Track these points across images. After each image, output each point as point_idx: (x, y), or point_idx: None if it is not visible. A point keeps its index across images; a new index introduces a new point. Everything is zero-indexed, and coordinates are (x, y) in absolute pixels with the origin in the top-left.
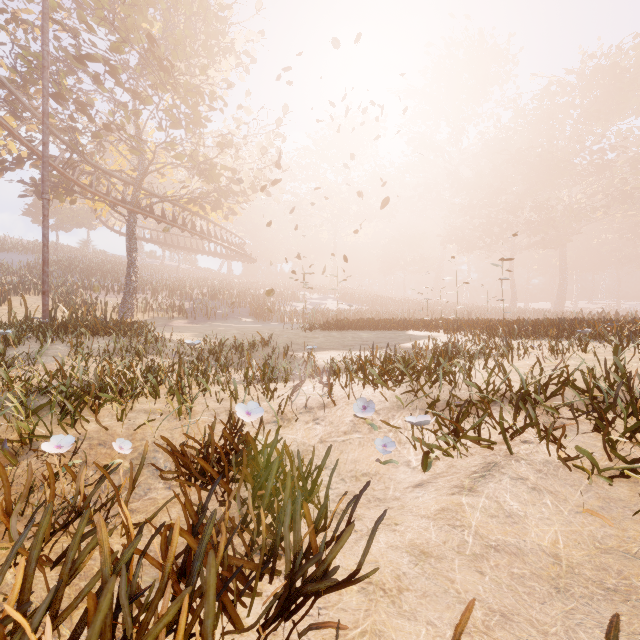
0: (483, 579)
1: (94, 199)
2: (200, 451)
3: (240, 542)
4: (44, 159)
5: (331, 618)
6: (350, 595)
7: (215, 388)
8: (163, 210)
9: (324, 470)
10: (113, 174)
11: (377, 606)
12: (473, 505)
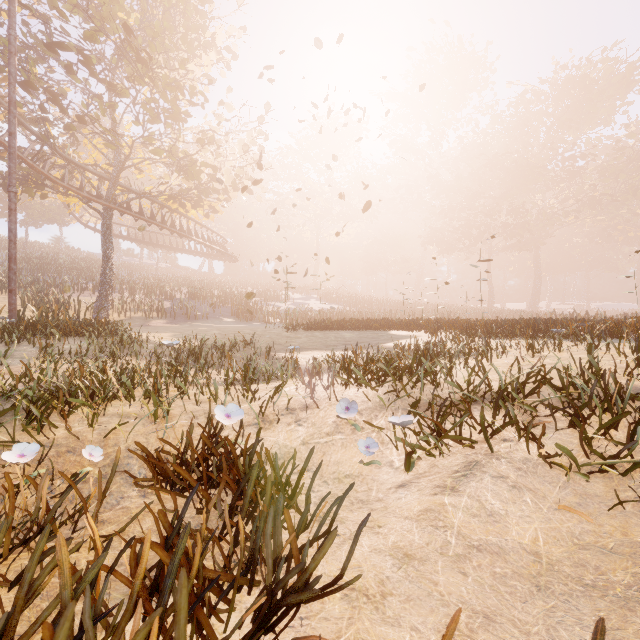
0: (466, 580)
1: (67, 194)
2: (177, 456)
3: (218, 551)
4: (11, 150)
5: (313, 628)
6: (333, 603)
7: (194, 390)
8: (141, 207)
9: (306, 473)
10: (87, 168)
11: (360, 613)
12: (455, 505)
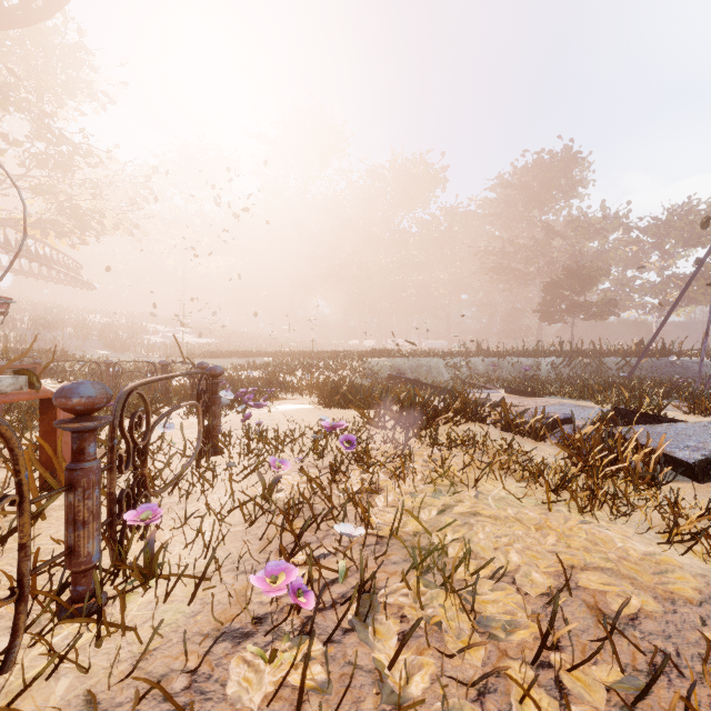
0: None
1: None
2: None
3: None
4: None
5: None
6: None
7: None
8: None
9: None
10: None
11: None
12: None
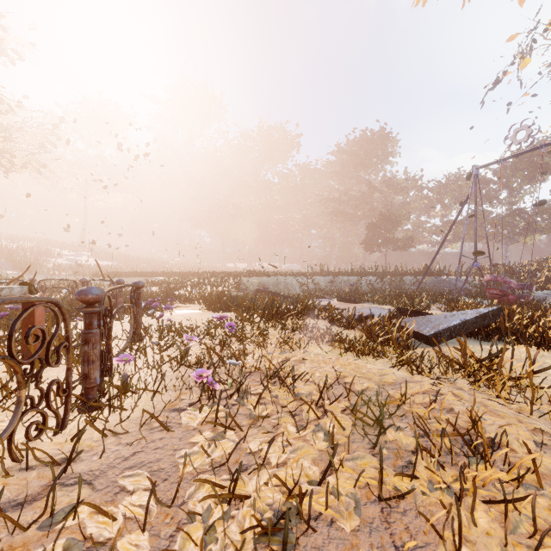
0: None
1: None
2: None
3: None
4: None
5: None
6: None
7: None
8: None
9: None
10: None
11: None
12: None
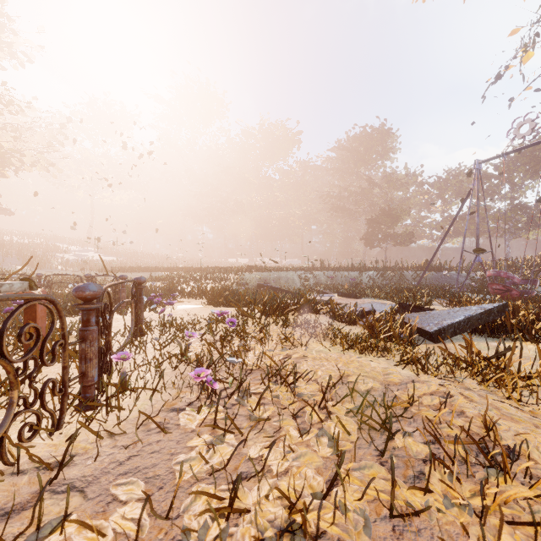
0: None
1: None
2: None
3: None
4: None
5: None
6: None
7: None
8: None
9: None
10: None
11: None
12: None
